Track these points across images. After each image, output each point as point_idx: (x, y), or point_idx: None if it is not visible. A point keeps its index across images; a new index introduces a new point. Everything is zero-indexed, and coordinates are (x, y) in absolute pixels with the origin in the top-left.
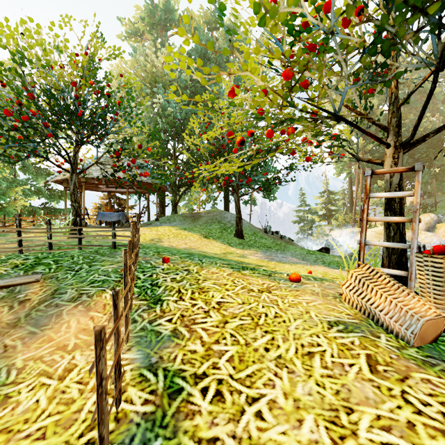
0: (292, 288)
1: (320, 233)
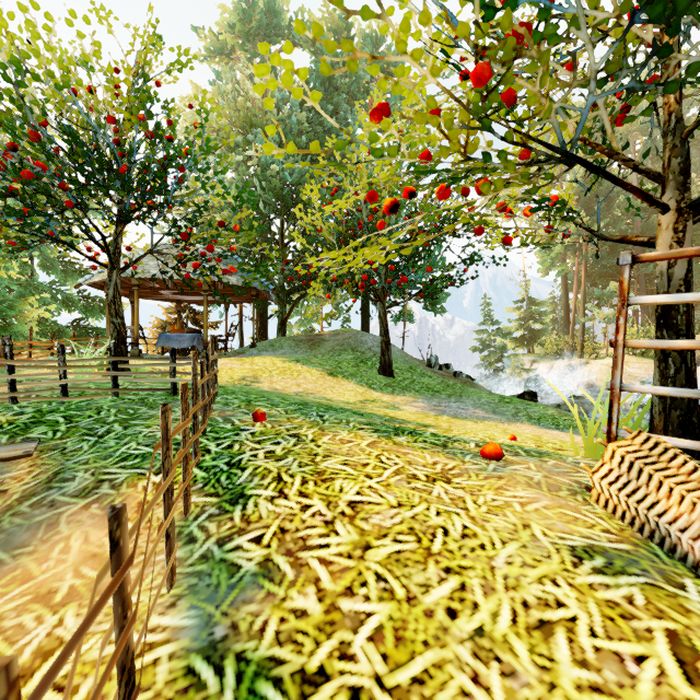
0: (489, 473)
1: (515, 367)
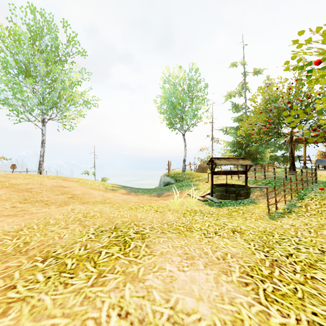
0: None
1: None
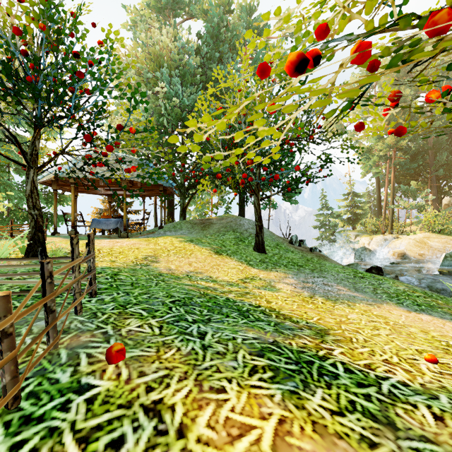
0: None
1: (345, 239)
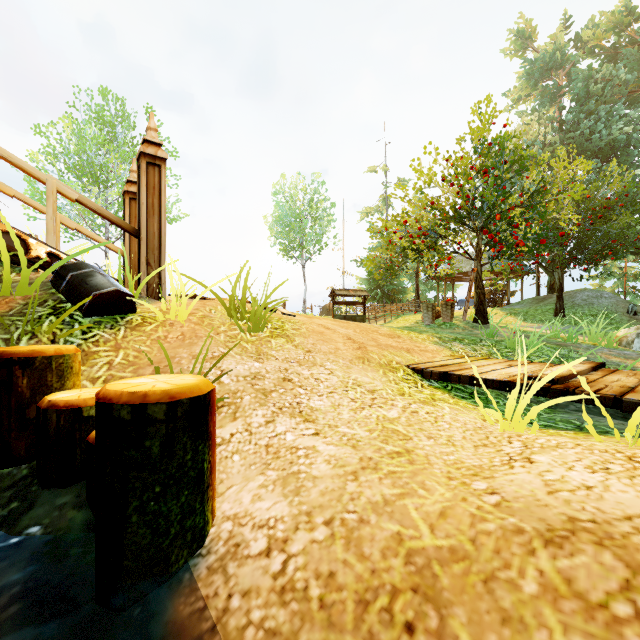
0: None
1: None
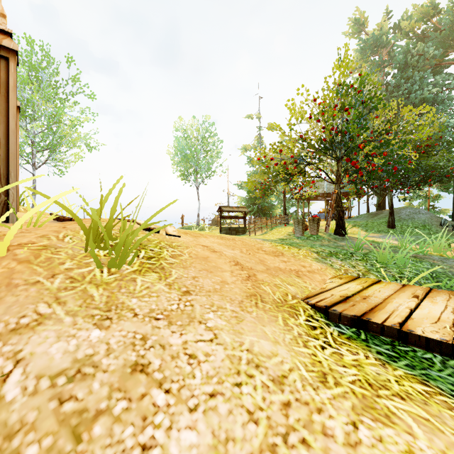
0: None
1: None
